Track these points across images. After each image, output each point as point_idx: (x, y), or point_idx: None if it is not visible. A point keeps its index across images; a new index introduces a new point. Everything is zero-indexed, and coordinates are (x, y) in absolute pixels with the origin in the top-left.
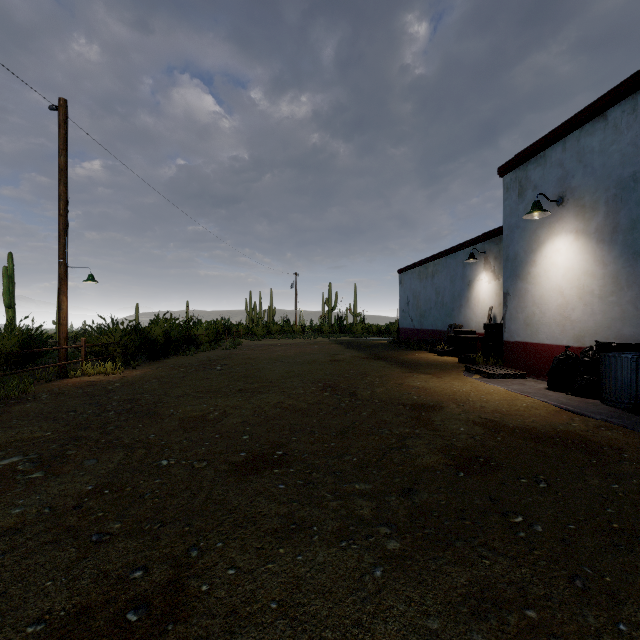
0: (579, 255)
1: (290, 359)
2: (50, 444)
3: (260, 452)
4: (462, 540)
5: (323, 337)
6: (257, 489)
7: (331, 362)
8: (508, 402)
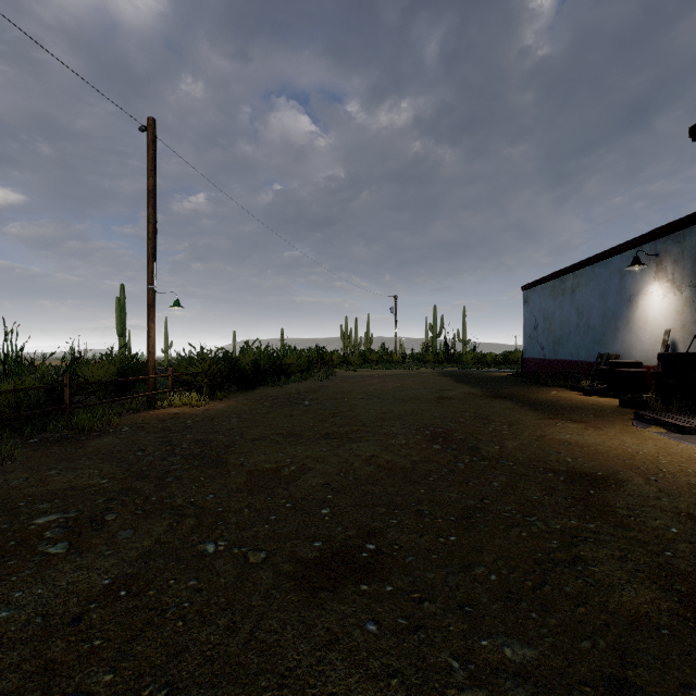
0: None
1: (388, 394)
2: (98, 497)
3: (342, 543)
4: None
5: (427, 367)
6: (331, 628)
7: (439, 400)
8: None
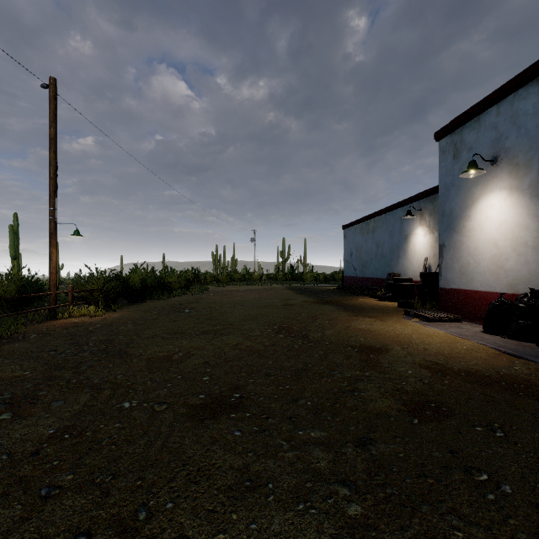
0: (513, 209)
1: (249, 303)
2: (26, 383)
3: (218, 394)
4: (428, 504)
5: (278, 284)
6: (213, 436)
7: (285, 306)
8: (449, 345)
